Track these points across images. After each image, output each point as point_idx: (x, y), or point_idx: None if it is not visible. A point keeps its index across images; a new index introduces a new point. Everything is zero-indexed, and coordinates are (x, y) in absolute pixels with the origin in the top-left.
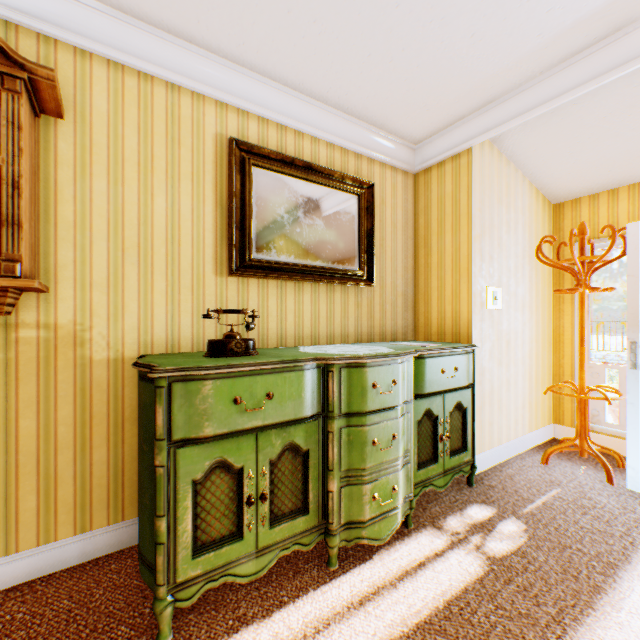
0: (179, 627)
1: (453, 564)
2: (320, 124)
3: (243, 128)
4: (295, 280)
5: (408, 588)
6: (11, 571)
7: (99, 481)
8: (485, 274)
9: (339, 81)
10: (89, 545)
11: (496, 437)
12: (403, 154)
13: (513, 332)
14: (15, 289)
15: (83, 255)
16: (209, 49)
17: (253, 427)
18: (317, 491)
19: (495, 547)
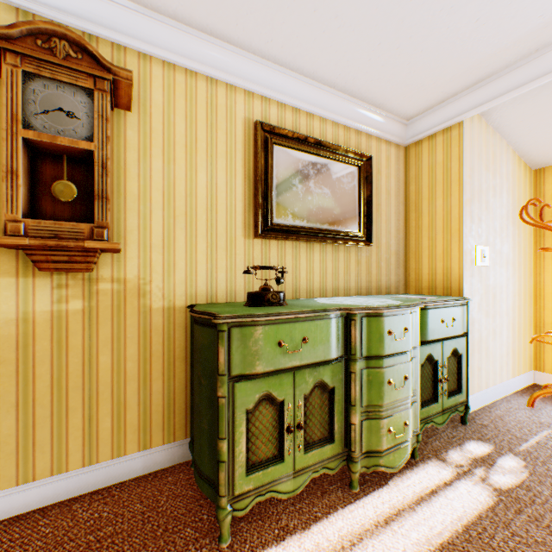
0: (234, 532)
1: (463, 493)
2: (327, 106)
3: (265, 112)
4: (307, 241)
5: (426, 512)
6: (93, 478)
7: (156, 408)
8: (474, 234)
9: (348, 68)
10: (149, 460)
11: (484, 381)
12: (396, 129)
13: (498, 286)
14: (100, 250)
15: (145, 222)
16: (242, 47)
17: (292, 366)
18: (340, 423)
19: (499, 480)
